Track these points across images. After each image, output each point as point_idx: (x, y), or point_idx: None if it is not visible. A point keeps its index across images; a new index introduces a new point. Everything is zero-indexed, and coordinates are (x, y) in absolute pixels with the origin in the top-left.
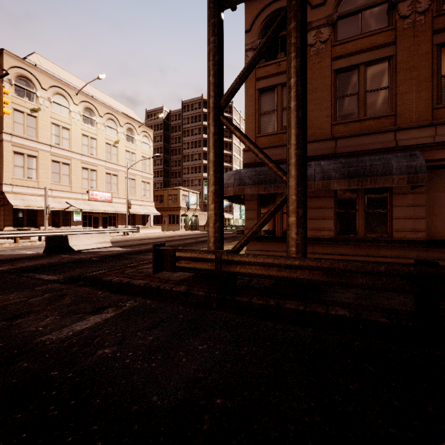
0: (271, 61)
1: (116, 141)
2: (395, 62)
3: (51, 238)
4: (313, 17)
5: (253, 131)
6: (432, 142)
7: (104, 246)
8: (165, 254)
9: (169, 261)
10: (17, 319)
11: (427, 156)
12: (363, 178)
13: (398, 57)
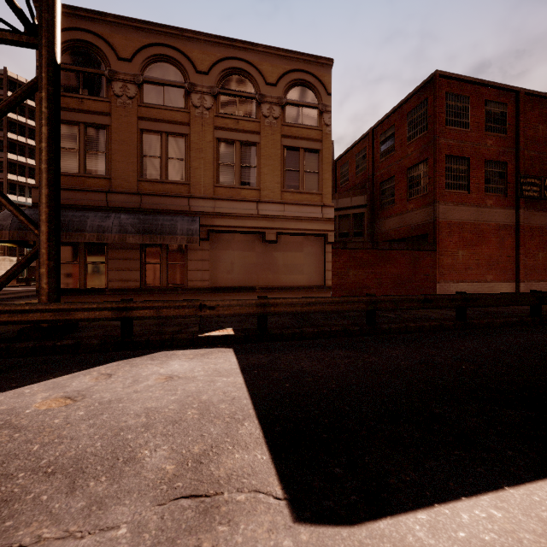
0: (72, 94)
1: None
2: (189, 141)
3: None
4: (120, 69)
5: None
6: (213, 212)
7: None
8: None
9: None
10: None
11: (210, 222)
12: (155, 235)
13: (191, 137)
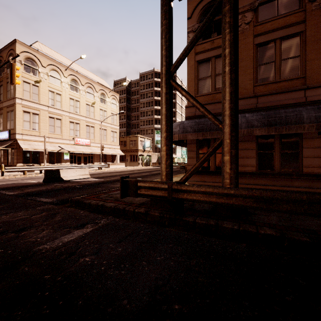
0: (207, 40)
1: (93, 102)
2: (304, 36)
3: (48, 172)
4: (239, 5)
5: (193, 92)
6: None
7: (85, 177)
8: (130, 184)
9: (132, 189)
10: (22, 231)
11: None
12: (280, 126)
13: (307, 32)
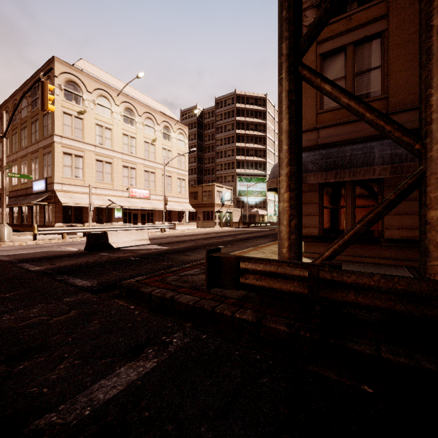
0: (338, 16)
1: (153, 139)
2: None
3: (91, 235)
4: None
5: (313, 106)
6: None
7: (143, 243)
8: (224, 263)
9: (229, 275)
10: (22, 361)
11: None
12: None
13: None
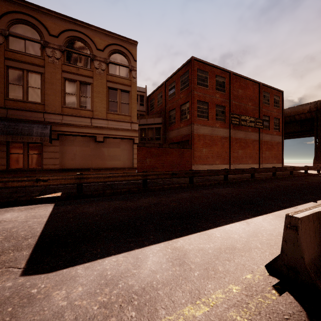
0: None
1: None
2: (44, 77)
3: None
4: None
5: None
6: (61, 123)
7: None
8: None
9: None
10: None
11: (59, 129)
12: (16, 135)
13: (46, 75)
